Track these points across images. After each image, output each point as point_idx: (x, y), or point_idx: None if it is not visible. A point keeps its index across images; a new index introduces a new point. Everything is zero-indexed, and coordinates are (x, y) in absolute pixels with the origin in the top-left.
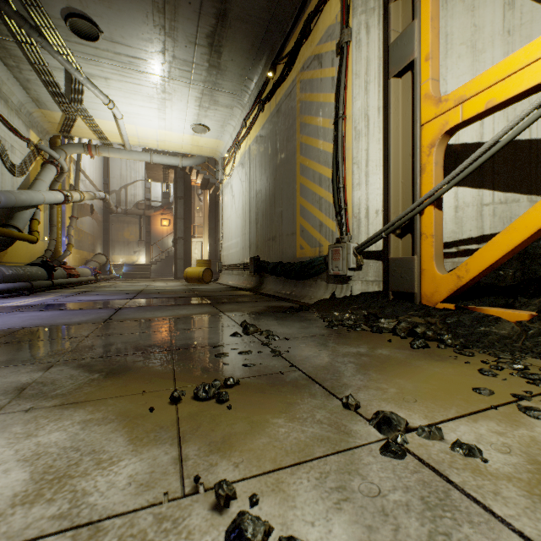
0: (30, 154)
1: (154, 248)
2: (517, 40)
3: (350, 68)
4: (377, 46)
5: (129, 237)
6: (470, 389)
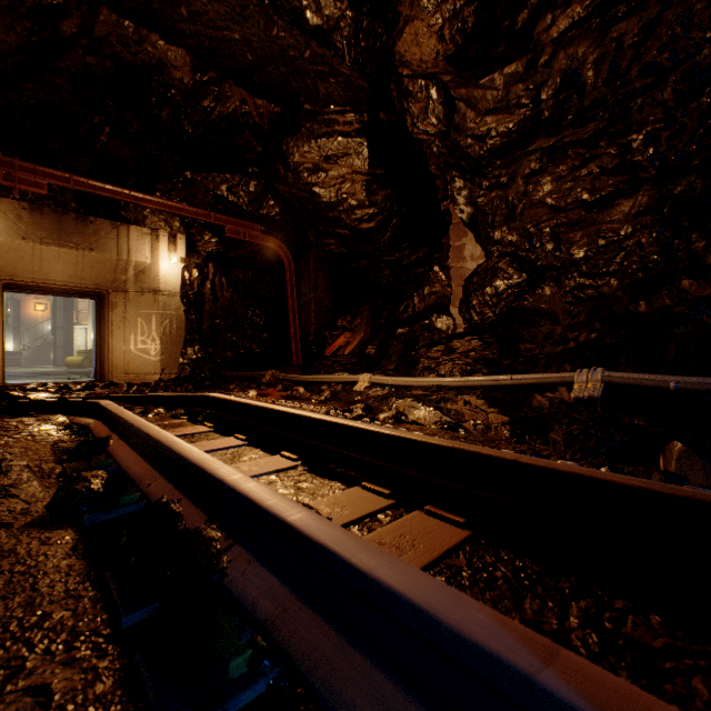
0: None
1: (25, 334)
2: None
3: None
4: None
5: None
6: None
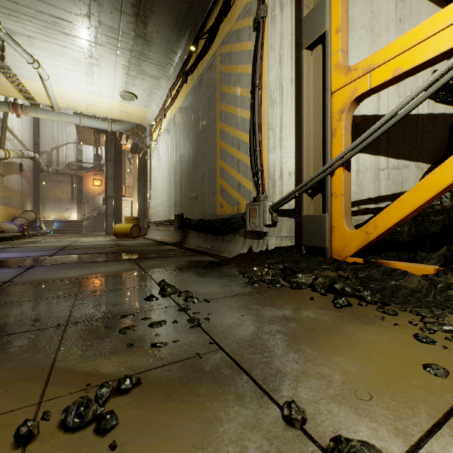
0: None
1: (86, 206)
2: (407, 27)
3: (266, 41)
4: (290, 22)
5: (61, 196)
6: (420, 367)
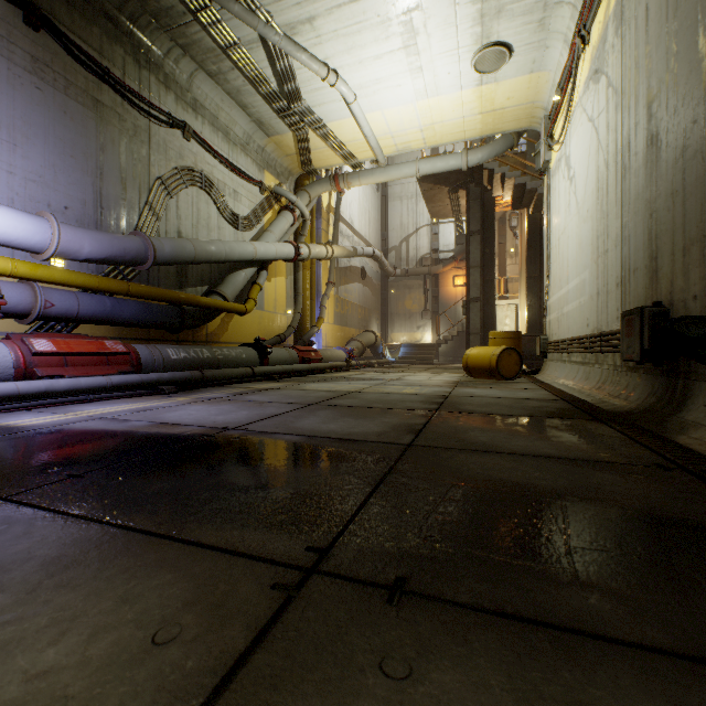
0: (262, 201)
1: (443, 321)
2: None
3: None
4: None
5: (411, 308)
6: None
